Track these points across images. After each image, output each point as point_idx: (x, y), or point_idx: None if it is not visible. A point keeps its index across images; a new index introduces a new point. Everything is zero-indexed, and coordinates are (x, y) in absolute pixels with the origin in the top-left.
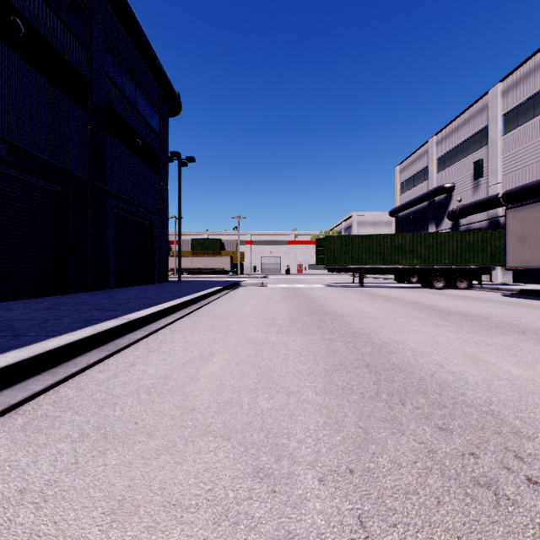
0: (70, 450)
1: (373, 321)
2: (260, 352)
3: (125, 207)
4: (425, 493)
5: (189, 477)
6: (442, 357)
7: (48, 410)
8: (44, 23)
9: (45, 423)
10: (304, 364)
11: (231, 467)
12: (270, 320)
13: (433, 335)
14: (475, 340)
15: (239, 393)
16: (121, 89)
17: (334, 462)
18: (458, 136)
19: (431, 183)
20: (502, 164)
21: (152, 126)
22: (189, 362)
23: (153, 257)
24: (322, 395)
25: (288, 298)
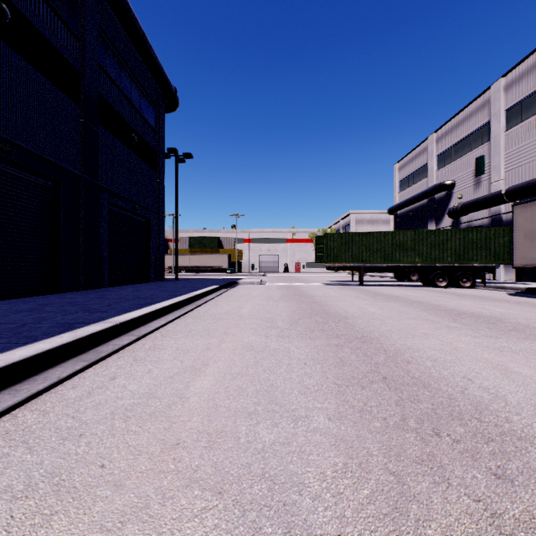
0: (5, 513)
1: (380, 323)
2: (259, 361)
3: (120, 203)
4: None
5: None
6: (467, 368)
7: None
8: (32, 10)
9: None
10: (310, 378)
11: None
12: (270, 322)
13: (449, 340)
14: (498, 346)
15: (235, 419)
16: (116, 83)
17: None
18: (459, 132)
19: (431, 180)
20: (504, 160)
21: (148, 122)
22: (178, 374)
23: (149, 255)
24: (337, 421)
25: (287, 297)
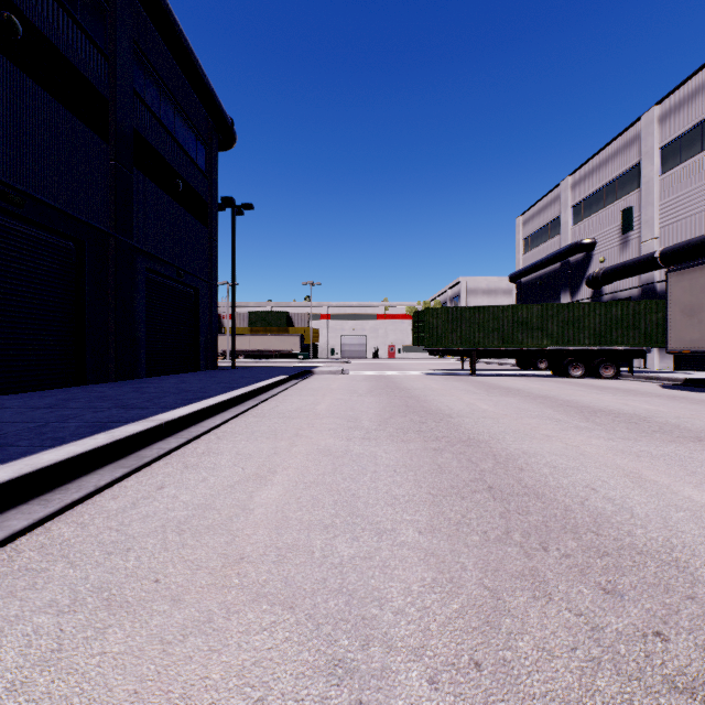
0: (53, 627)
1: (492, 422)
2: (339, 468)
3: (160, 269)
4: (595, 704)
5: (229, 675)
6: (593, 476)
7: (30, 559)
8: (50, 22)
9: (22, 580)
10: (400, 487)
11: (294, 657)
12: (353, 421)
13: (576, 443)
14: (635, 450)
15: (308, 532)
16: (155, 113)
17: (451, 649)
18: (601, 176)
19: (565, 238)
20: (659, 212)
21: (196, 163)
22: (240, 483)
23: (197, 336)
24: (428, 535)
25: (376, 390)
